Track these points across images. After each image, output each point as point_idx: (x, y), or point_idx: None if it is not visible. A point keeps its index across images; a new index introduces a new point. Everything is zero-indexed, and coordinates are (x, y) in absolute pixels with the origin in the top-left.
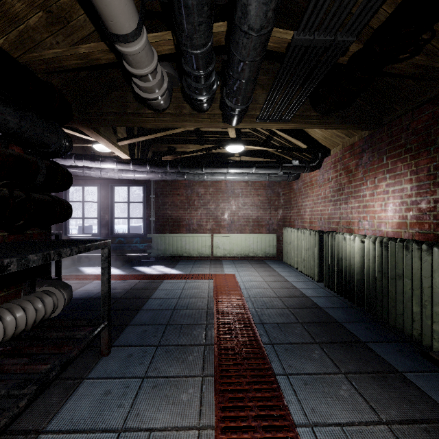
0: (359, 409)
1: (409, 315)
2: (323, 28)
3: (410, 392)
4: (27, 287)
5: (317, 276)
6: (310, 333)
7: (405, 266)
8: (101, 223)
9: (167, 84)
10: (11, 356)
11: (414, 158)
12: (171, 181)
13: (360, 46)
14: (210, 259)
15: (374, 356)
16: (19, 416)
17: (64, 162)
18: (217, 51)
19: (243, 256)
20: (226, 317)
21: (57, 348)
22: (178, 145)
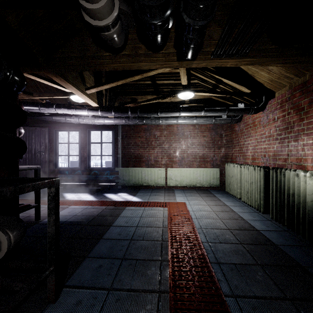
0: None
1: None
2: None
3: None
4: None
5: (262, 208)
6: (275, 282)
7: None
8: (81, 159)
9: (117, 9)
10: None
11: None
12: (134, 126)
13: None
14: (165, 188)
15: None
16: None
17: (47, 111)
18: None
19: (192, 186)
20: (180, 252)
21: None
22: (138, 96)
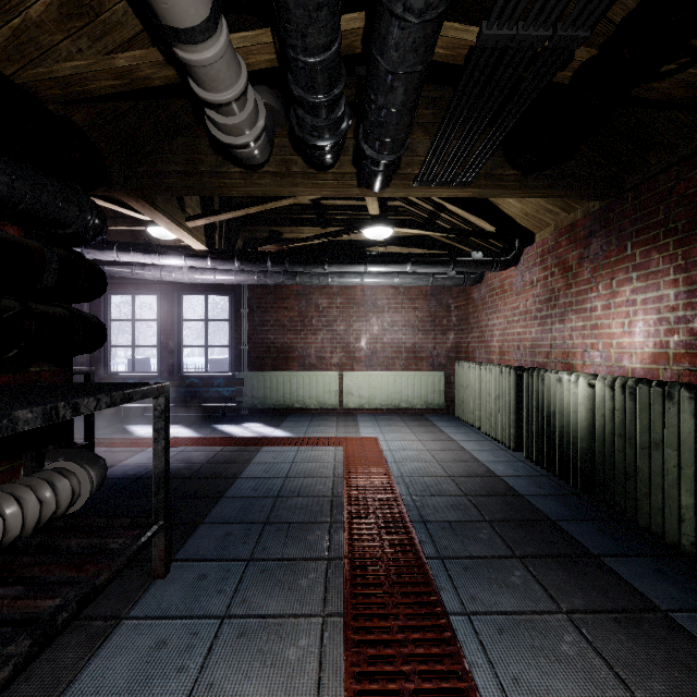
0: (596, 680)
1: (674, 511)
2: (533, 14)
3: (684, 647)
4: (30, 461)
5: (512, 442)
6: (505, 540)
7: (666, 427)
8: (162, 355)
9: (264, 121)
10: (2, 577)
11: (682, 245)
12: (275, 286)
13: (593, 52)
14: (338, 413)
15: (617, 581)
16: (7, 687)
17: (100, 256)
18: (348, 68)
19: (391, 407)
20: (363, 510)
21: (75, 567)
22: (285, 227)
